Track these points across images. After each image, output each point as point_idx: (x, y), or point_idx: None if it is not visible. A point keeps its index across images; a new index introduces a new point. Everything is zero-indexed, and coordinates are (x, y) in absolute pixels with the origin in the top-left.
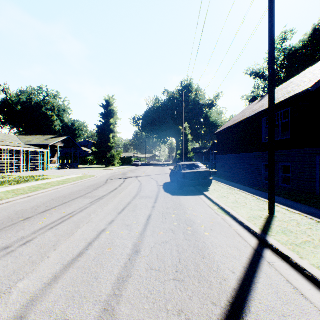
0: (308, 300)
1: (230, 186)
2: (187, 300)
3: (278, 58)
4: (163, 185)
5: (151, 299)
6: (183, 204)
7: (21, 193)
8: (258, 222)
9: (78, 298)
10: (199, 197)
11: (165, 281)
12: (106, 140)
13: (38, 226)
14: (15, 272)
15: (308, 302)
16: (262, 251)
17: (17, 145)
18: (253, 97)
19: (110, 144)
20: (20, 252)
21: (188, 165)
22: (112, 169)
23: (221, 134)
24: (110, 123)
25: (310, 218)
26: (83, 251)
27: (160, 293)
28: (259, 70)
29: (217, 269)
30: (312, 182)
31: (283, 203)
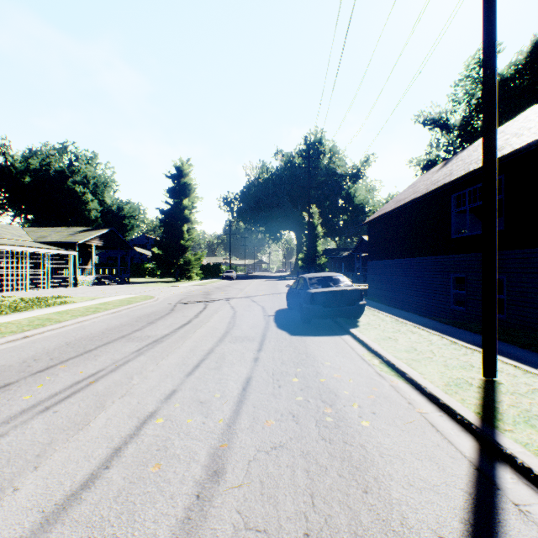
0: None
1: (397, 317)
2: None
3: (472, 95)
4: (275, 315)
5: None
6: (312, 353)
7: (11, 331)
8: (469, 397)
9: None
10: (342, 339)
11: None
12: (176, 235)
13: (19, 404)
14: None
15: None
16: (493, 470)
17: (21, 244)
18: (428, 161)
19: (184, 242)
20: None
21: (320, 279)
22: (187, 285)
23: (376, 224)
24: (183, 206)
25: None
26: (97, 473)
27: None
28: (439, 115)
29: (403, 528)
30: None
31: (504, 353)
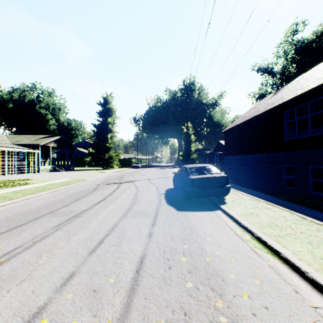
0: None
1: (251, 195)
2: None
3: (288, 52)
4: (165, 193)
5: None
6: (195, 228)
7: None
8: None
9: None
10: (216, 214)
11: None
12: (103, 140)
13: None
14: None
15: None
16: None
17: (2, 145)
18: (260, 94)
19: (108, 145)
20: None
21: (197, 169)
22: (109, 171)
23: (230, 132)
24: (108, 122)
25: None
26: None
27: None
28: (267, 66)
29: None
30: None
31: None
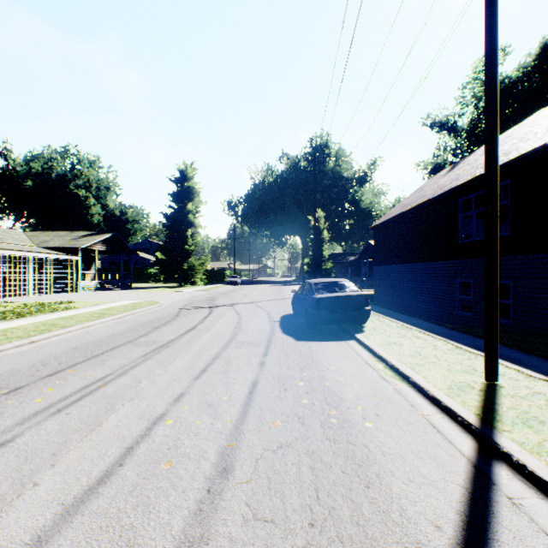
0: None
1: (402, 323)
2: None
3: (480, 97)
4: (280, 321)
5: None
6: (317, 358)
7: (18, 337)
8: (470, 399)
9: None
10: (347, 344)
11: None
12: (180, 239)
13: (32, 406)
14: None
15: None
16: (490, 468)
17: (23, 249)
18: (435, 165)
19: (188, 247)
20: None
21: (325, 285)
22: (191, 290)
23: (382, 228)
24: (187, 211)
25: None
26: (111, 469)
27: None
28: (446, 118)
29: (401, 519)
30: None
31: (507, 357)
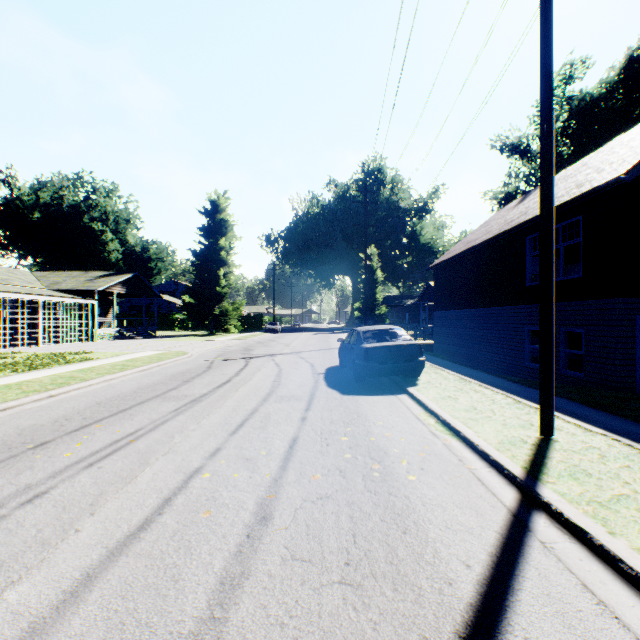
0: (630, 631)
1: (461, 375)
2: (369, 632)
3: (557, 117)
4: (325, 373)
5: (290, 629)
6: (364, 413)
7: (35, 390)
8: (519, 453)
9: (133, 626)
10: (398, 399)
11: (321, 587)
12: (211, 280)
13: (62, 461)
14: (4, 565)
15: (630, 637)
16: (529, 516)
17: (32, 291)
18: (506, 194)
19: (220, 289)
20: (19, 519)
21: (375, 333)
22: (224, 339)
23: (443, 268)
24: (219, 247)
25: (627, 443)
26: (151, 518)
27: (311, 614)
28: (518, 141)
29: (434, 559)
30: (627, 367)
31: (569, 412)
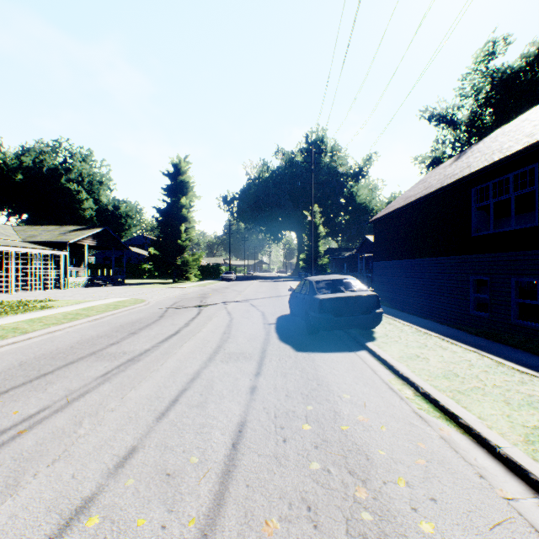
0: None
1: (416, 326)
2: None
3: (480, 89)
4: (276, 323)
5: None
6: (324, 379)
7: None
8: None
9: None
10: (358, 357)
11: None
12: (174, 234)
13: None
14: None
15: None
16: None
17: (6, 243)
18: (434, 158)
19: (181, 242)
20: None
21: (328, 283)
22: (184, 286)
23: (383, 222)
24: (181, 205)
25: None
26: None
27: None
28: (445, 111)
29: None
30: None
31: None
